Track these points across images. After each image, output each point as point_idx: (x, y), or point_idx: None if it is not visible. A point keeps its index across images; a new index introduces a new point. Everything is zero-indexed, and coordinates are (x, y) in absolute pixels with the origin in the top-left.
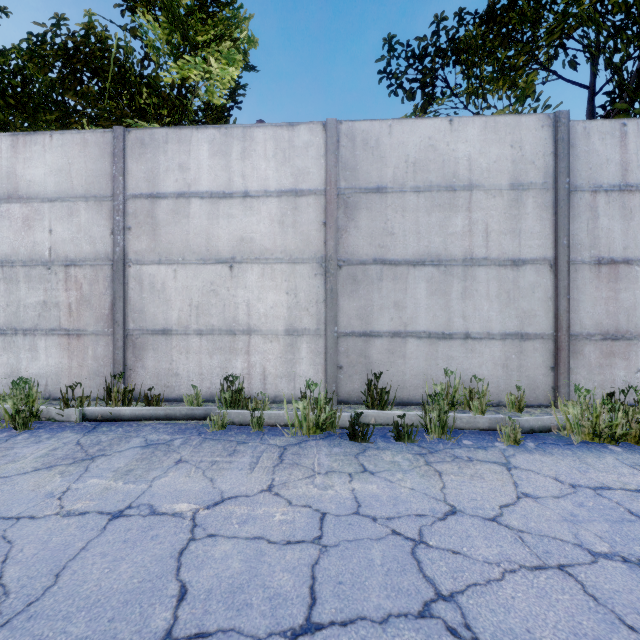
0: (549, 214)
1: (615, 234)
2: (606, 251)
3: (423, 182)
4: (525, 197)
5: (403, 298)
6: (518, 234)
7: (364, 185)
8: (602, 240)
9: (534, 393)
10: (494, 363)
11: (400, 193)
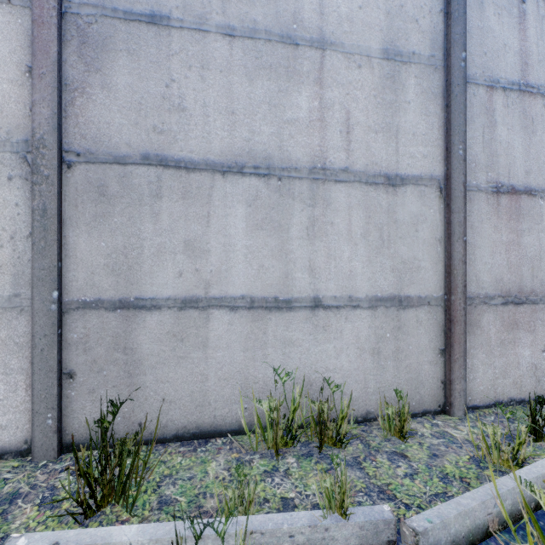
0: (438, 107)
1: (516, 151)
2: (506, 174)
3: (240, 19)
4: (405, 74)
5: (203, 234)
6: (395, 133)
7: (123, 4)
8: (501, 158)
9: (418, 393)
10: (359, 348)
11: (197, 32)
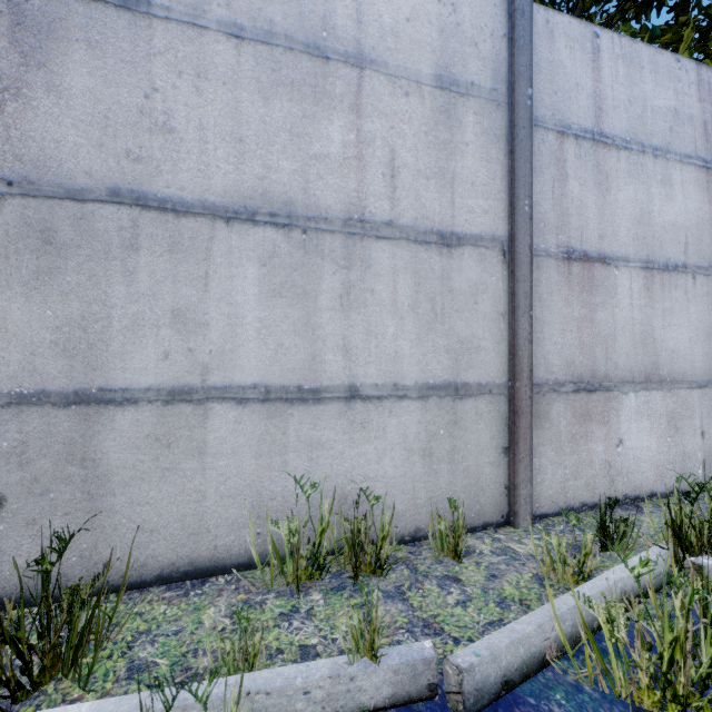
0: (501, 152)
1: (589, 211)
2: (578, 238)
3: (251, 17)
4: (462, 109)
5: (198, 301)
6: (450, 181)
7: None
8: (573, 219)
9: (477, 502)
10: (407, 449)
11: (190, 27)
